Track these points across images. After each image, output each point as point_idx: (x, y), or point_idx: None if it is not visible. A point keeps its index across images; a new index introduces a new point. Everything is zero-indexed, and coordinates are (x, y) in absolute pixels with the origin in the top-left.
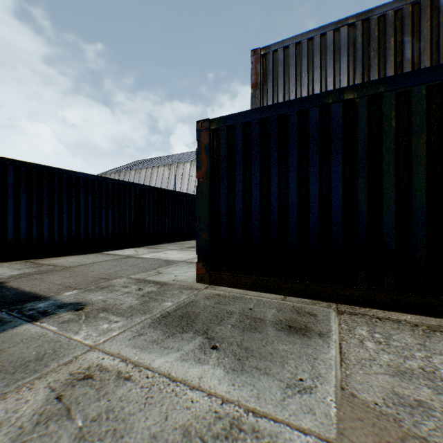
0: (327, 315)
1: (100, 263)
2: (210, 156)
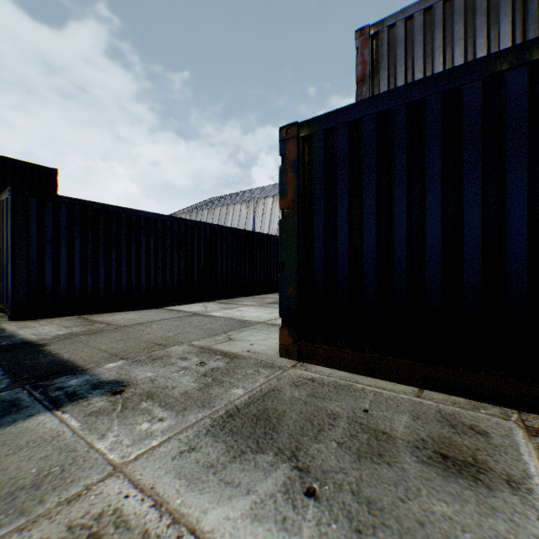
0: (507, 436)
1: (159, 322)
2: (299, 175)
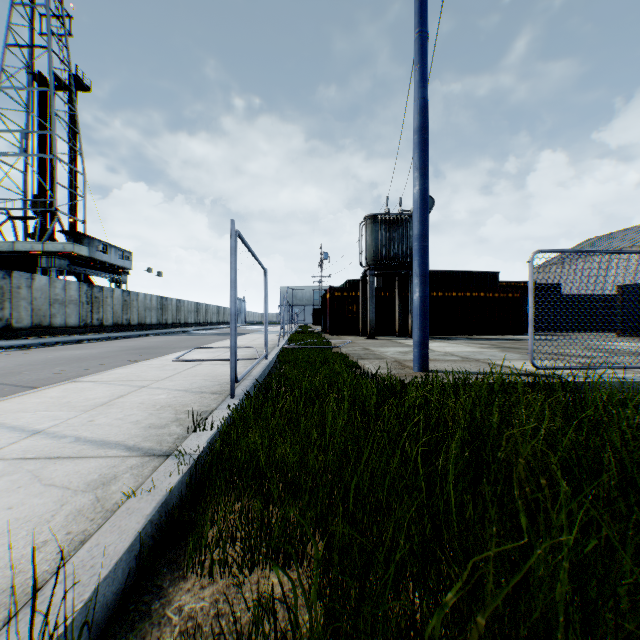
0: None
1: None
2: (620, 296)
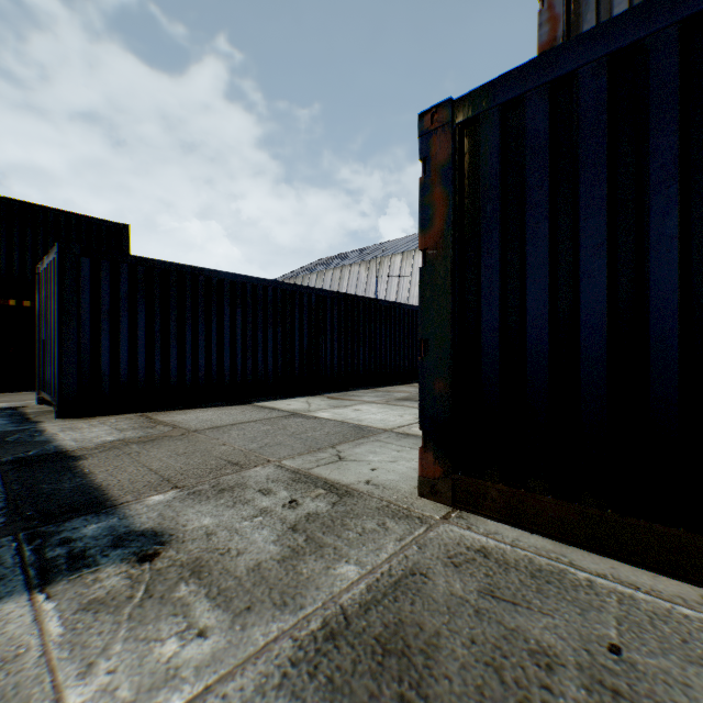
0: None
1: (242, 425)
2: (454, 190)
